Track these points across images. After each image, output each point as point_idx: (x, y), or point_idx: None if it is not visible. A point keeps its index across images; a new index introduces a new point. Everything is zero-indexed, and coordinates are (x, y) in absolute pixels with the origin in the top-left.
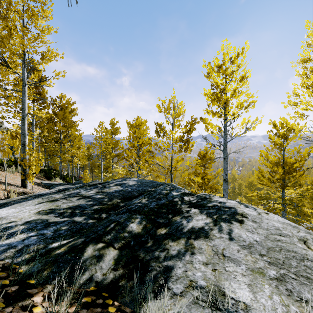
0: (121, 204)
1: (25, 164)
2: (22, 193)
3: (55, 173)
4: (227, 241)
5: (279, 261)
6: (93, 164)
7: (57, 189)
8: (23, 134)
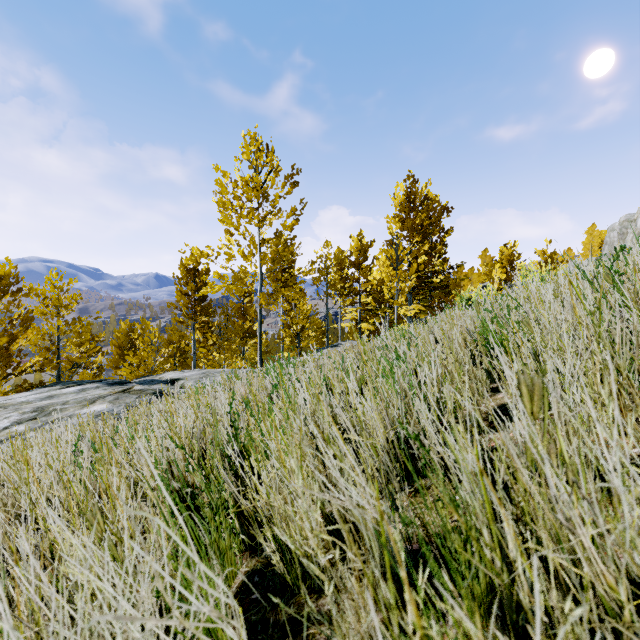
0: None
1: None
2: None
3: None
4: None
5: None
6: None
7: None
8: None
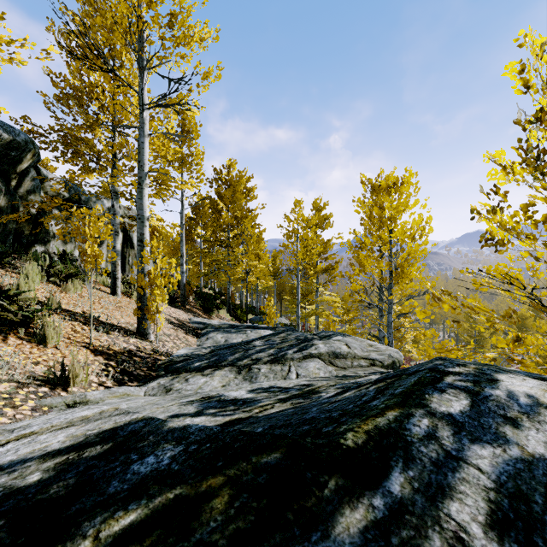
0: None
1: (142, 283)
2: (125, 355)
3: (222, 301)
4: None
5: None
6: (281, 285)
7: (97, 427)
8: (139, 217)
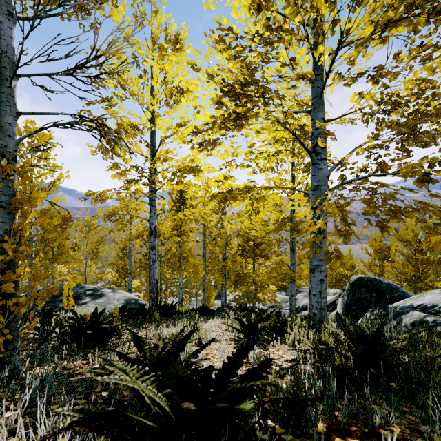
0: (52, 300)
1: None
2: None
3: None
4: (92, 303)
5: (102, 305)
6: None
7: None
8: None
